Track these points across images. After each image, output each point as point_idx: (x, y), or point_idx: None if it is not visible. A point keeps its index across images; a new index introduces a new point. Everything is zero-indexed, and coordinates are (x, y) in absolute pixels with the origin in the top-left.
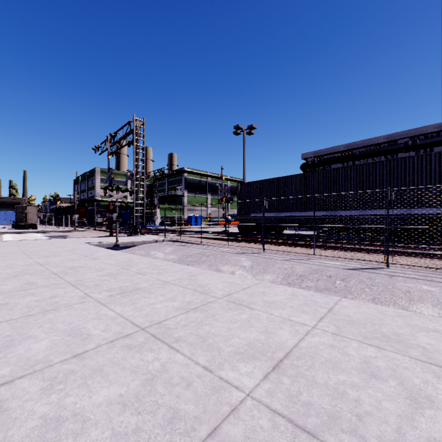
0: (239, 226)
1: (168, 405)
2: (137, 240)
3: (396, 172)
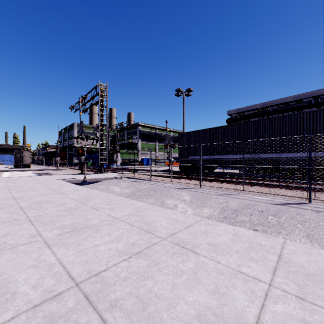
0: (180, 166)
1: None
2: (100, 177)
3: (308, 122)
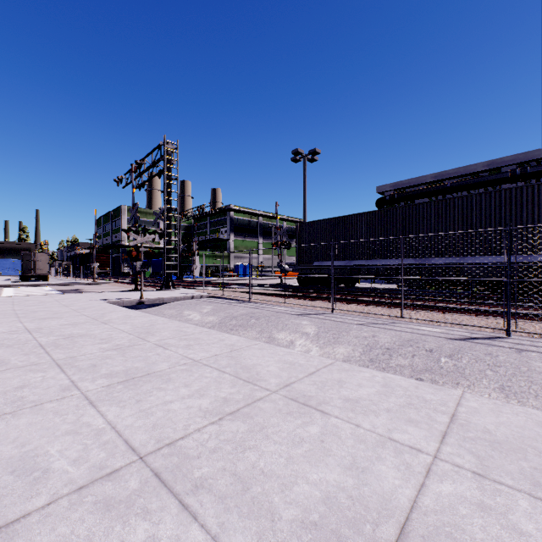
0: (299, 277)
1: None
2: (167, 296)
3: (508, 206)
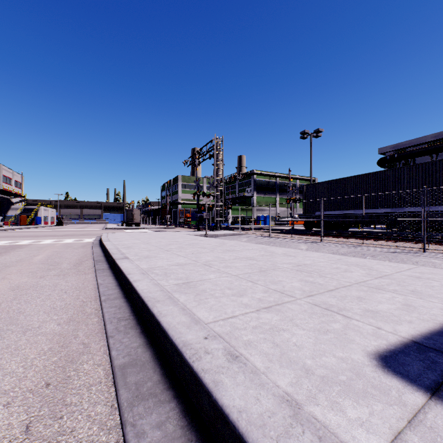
0: (305, 223)
1: (259, 267)
2: (219, 233)
3: None
